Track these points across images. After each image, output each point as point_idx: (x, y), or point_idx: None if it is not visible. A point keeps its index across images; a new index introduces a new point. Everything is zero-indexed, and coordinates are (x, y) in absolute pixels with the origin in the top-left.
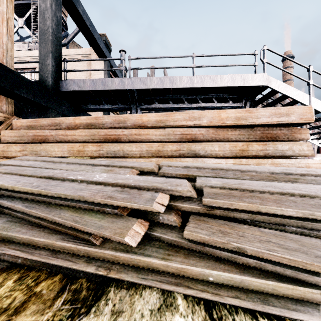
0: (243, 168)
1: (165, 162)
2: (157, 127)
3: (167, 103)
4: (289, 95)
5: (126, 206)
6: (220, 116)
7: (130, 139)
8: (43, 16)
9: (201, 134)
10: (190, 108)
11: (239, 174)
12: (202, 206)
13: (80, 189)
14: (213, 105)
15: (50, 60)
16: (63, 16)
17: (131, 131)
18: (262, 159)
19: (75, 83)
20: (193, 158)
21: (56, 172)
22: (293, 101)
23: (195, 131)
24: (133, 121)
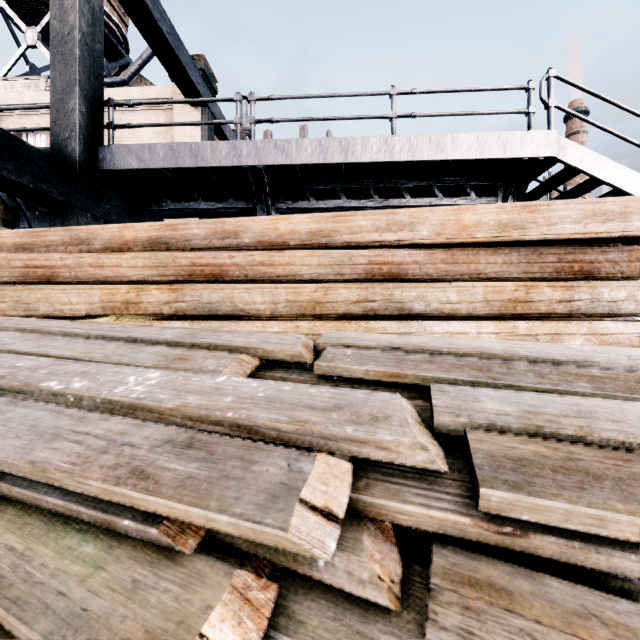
0: (551, 352)
1: (332, 334)
2: (312, 247)
3: (334, 199)
4: (604, 177)
5: (187, 519)
6: (462, 219)
7: (248, 275)
8: (60, 3)
9: (415, 263)
10: (384, 208)
11: (554, 374)
12: (478, 517)
13: (52, 433)
14: (435, 201)
15: (77, 102)
16: (121, 25)
17: (250, 256)
18: (566, 322)
19: (132, 153)
20: (399, 321)
21: (21, 364)
22: (611, 192)
23: (401, 255)
24: (256, 233)
